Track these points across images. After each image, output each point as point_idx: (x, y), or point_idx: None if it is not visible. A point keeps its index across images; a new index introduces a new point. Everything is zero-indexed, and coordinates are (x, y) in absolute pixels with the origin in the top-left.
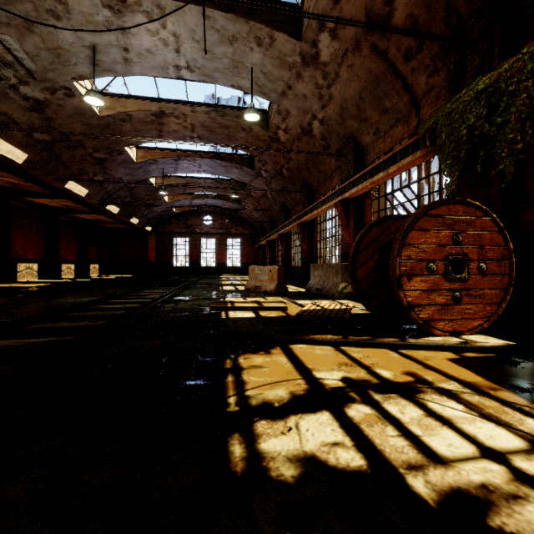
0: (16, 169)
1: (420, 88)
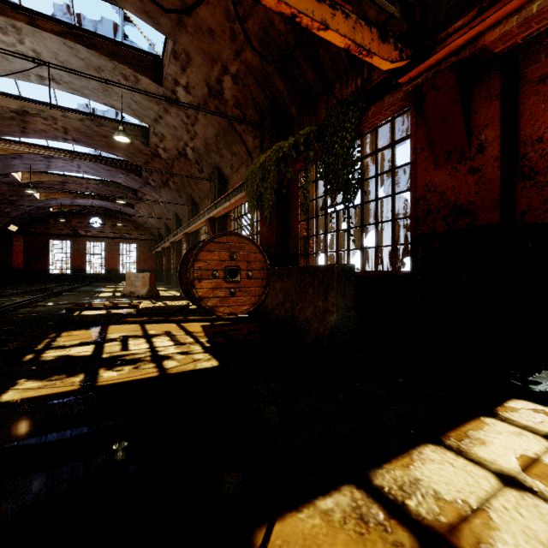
0: None
1: (251, 145)
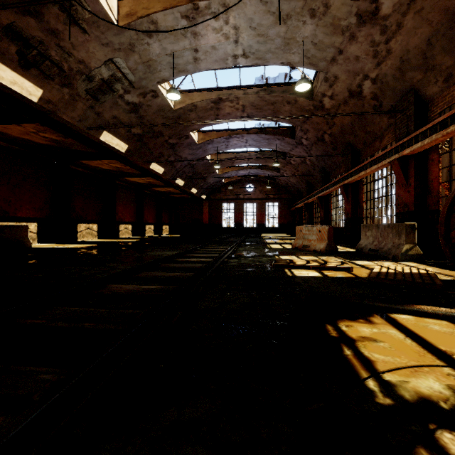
0: (120, 157)
1: None
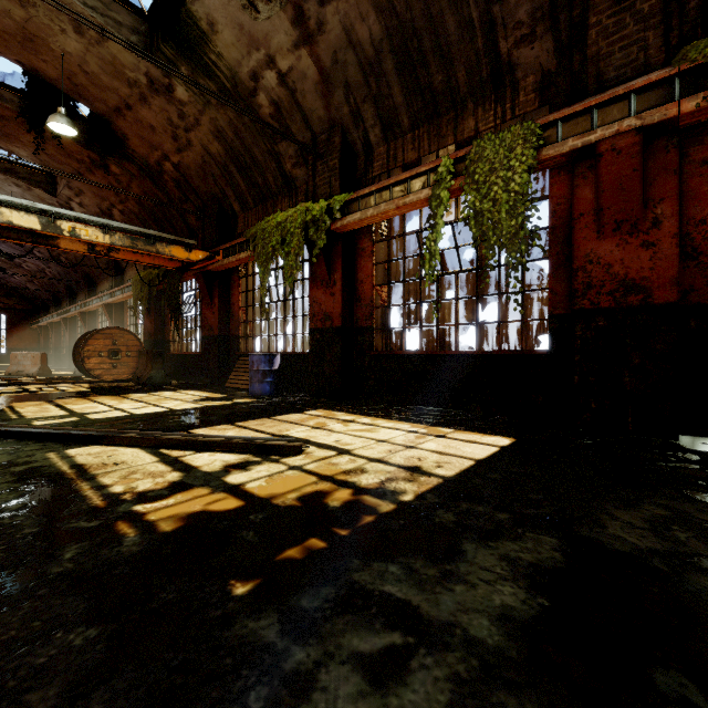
0: None
1: None
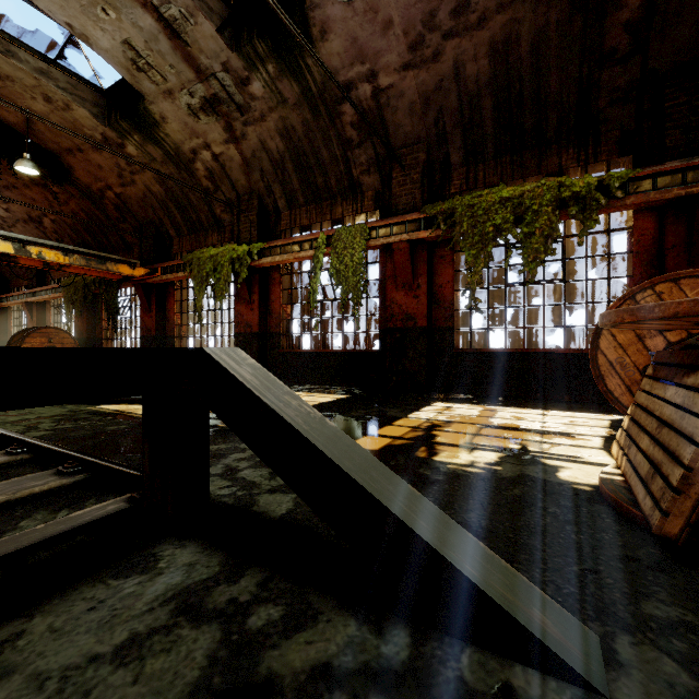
0: None
1: None
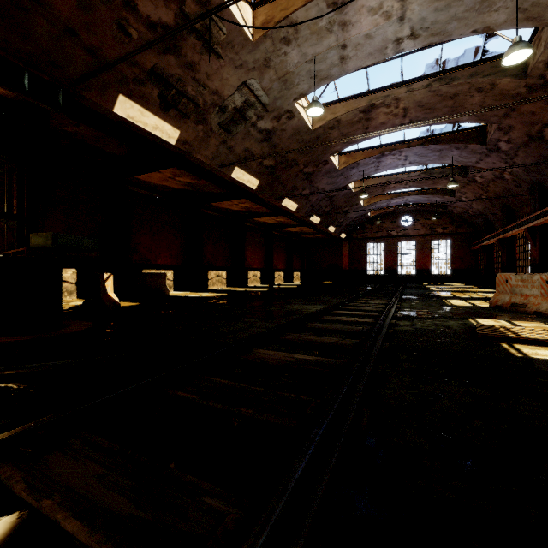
0: (251, 195)
1: None
